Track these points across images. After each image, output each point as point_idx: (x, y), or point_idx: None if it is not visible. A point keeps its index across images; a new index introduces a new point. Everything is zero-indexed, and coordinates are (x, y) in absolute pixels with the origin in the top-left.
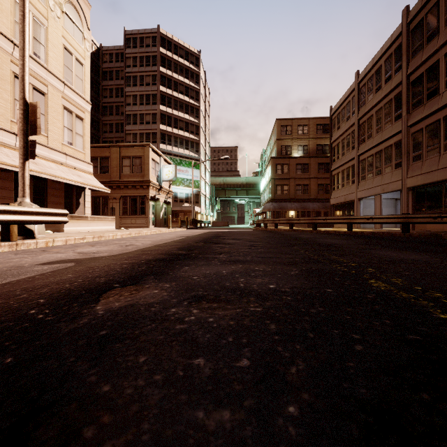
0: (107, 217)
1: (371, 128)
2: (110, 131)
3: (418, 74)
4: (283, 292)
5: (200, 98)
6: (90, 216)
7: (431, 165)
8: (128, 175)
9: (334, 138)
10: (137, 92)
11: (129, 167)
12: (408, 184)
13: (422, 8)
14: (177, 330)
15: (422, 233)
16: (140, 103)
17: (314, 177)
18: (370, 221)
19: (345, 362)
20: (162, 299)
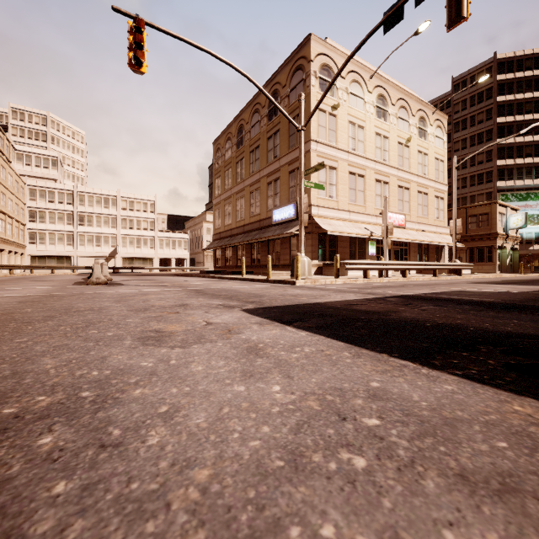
0: None
1: None
2: None
3: None
4: None
5: None
6: None
7: None
8: (474, 230)
9: None
10: (466, 135)
11: (475, 224)
12: None
13: None
14: None
15: None
16: (470, 145)
17: None
18: None
19: None
20: None
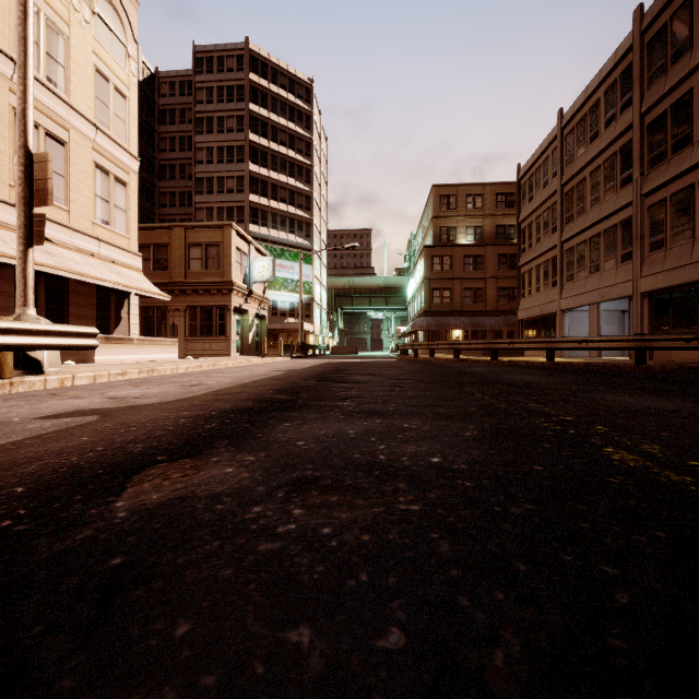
0: (164, 339)
1: (582, 198)
2: (171, 205)
3: (659, 112)
4: (456, 471)
5: (313, 152)
6: (137, 337)
7: (680, 256)
8: (199, 273)
9: (523, 215)
10: (213, 143)
11: (200, 261)
12: (643, 286)
13: (665, 8)
14: (260, 554)
15: (667, 365)
16: (217, 159)
17: (492, 276)
18: (583, 346)
19: (603, 636)
20: (239, 485)
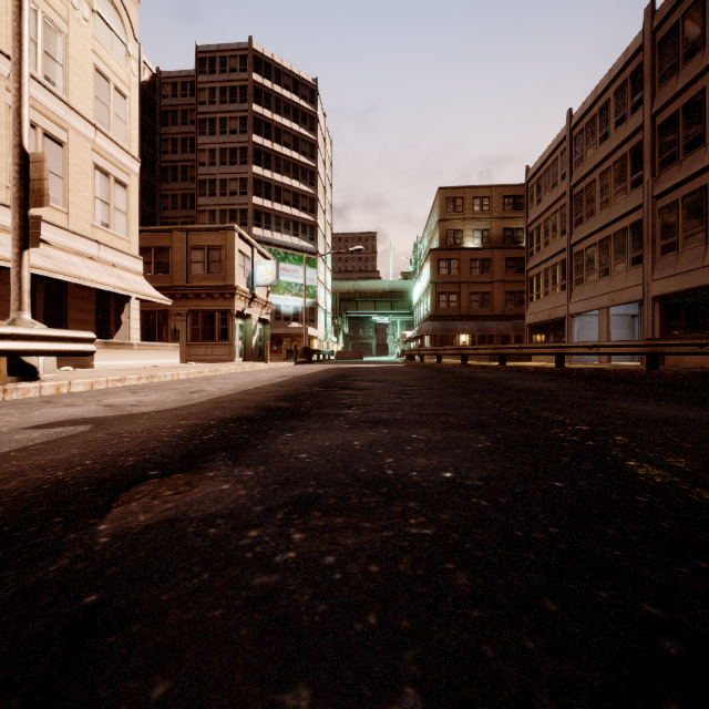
0: (165, 345)
1: (592, 200)
2: (173, 207)
3: (670, 112)
4: (470, 488)
5: (317, 154)
6: (137, 342)
7: (693, 259)
8: (201, 277)
9: (531, 218)
10: (216, 145)
11: (202, 265)
12: (654, 290)
13: (676, 6)
14: (254, 589)
15: (680, 371)
16: (220, 161)
17: (500, 280)
18: (594, 351)
19: (656, 699)
20: (234, 505)
